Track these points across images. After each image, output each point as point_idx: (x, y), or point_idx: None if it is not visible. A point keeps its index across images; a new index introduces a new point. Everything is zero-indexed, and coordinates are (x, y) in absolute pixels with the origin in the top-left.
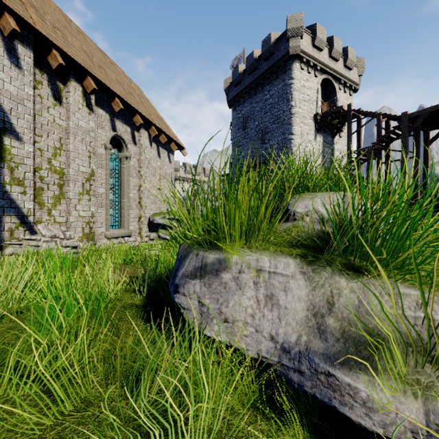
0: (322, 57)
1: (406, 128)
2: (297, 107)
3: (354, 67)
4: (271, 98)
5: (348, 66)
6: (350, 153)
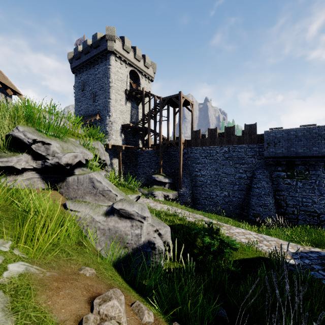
0: (129, 57)
1: (161, 105)
2: (113, 83)
3: (151, 67)
4: (99, 74)
5: (146, 66)
6: (143, 115)
